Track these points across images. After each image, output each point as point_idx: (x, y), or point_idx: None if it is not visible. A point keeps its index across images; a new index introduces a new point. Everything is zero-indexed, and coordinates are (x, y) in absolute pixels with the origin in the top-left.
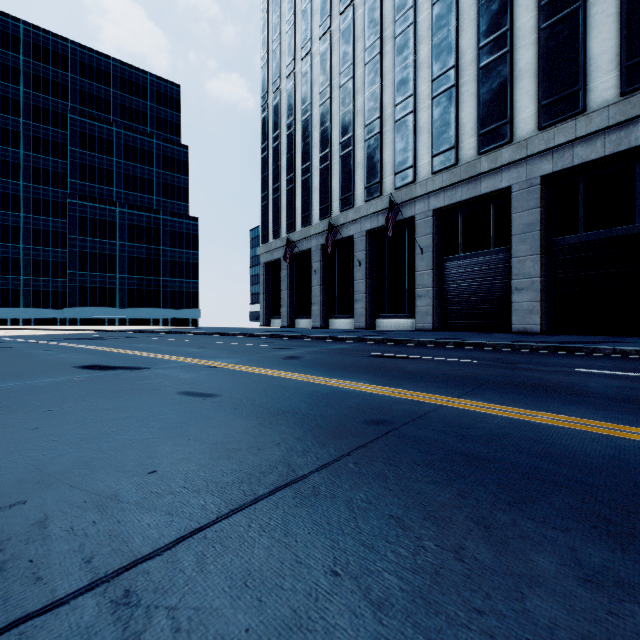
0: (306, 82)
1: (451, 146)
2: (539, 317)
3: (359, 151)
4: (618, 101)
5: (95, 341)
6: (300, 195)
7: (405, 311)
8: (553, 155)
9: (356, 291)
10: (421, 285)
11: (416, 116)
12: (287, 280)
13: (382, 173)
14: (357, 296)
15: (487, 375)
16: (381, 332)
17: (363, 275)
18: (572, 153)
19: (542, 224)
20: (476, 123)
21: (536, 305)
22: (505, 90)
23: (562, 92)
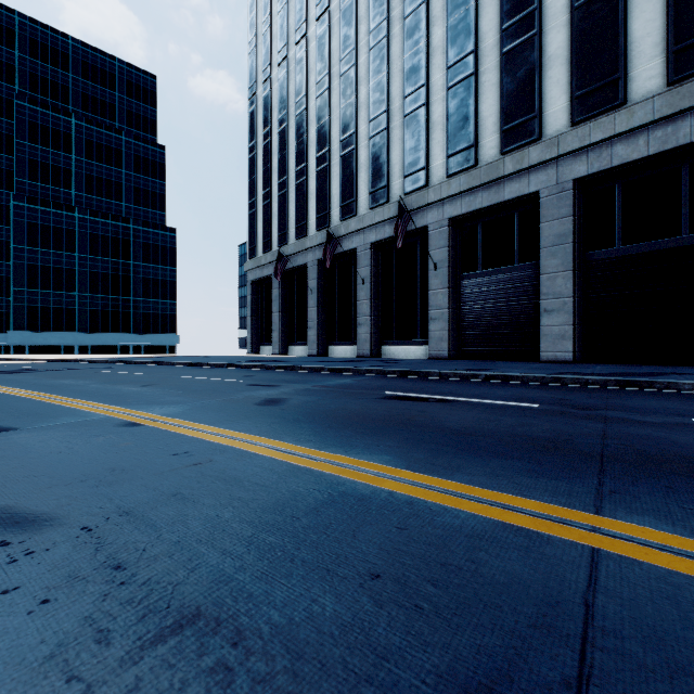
0: (301, 70)
1: (470, 144)
2: (572, 343)
3: (362, 150)
4: (665, 91)
5: (6, 375)
6: (294, 202)
7: (416, 336)
8: (588, 155)
9: (359, 313)
10: (435, 306)
11: (429, 110)
12: (279, 300)
13: (389, 176)
14: (360, 319)
15: (583, 436)
16: (389, 361)
17: (367, 295)
18: (610, 152)
19: (575, 235)
20: (499, 118)
21: (568, 329)
22: (533, 79)
23: (599, 81)
